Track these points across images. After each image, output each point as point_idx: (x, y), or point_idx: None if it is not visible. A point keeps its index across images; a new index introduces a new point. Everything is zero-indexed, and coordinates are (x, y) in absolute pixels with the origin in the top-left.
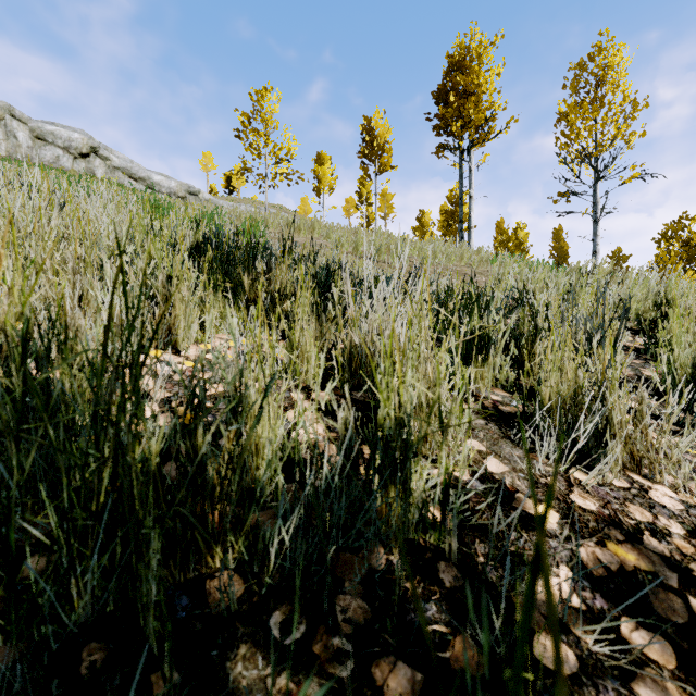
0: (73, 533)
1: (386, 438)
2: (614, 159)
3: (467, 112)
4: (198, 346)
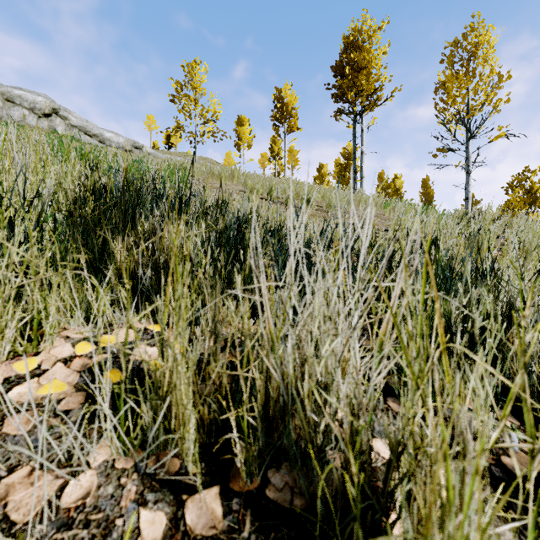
0: None
1: None
2: (484, 121)
3: (360, 83)
4: (11, 365)
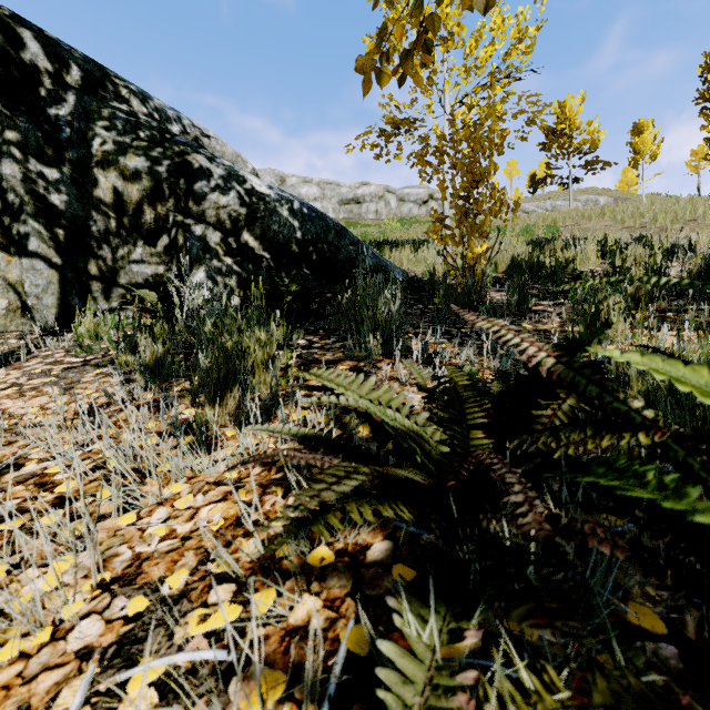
0: (526, 268)
1: (566, 260)
2: None
3: None
4: None
